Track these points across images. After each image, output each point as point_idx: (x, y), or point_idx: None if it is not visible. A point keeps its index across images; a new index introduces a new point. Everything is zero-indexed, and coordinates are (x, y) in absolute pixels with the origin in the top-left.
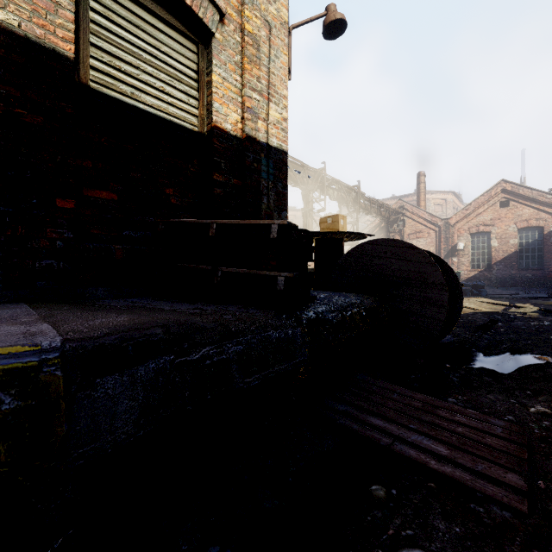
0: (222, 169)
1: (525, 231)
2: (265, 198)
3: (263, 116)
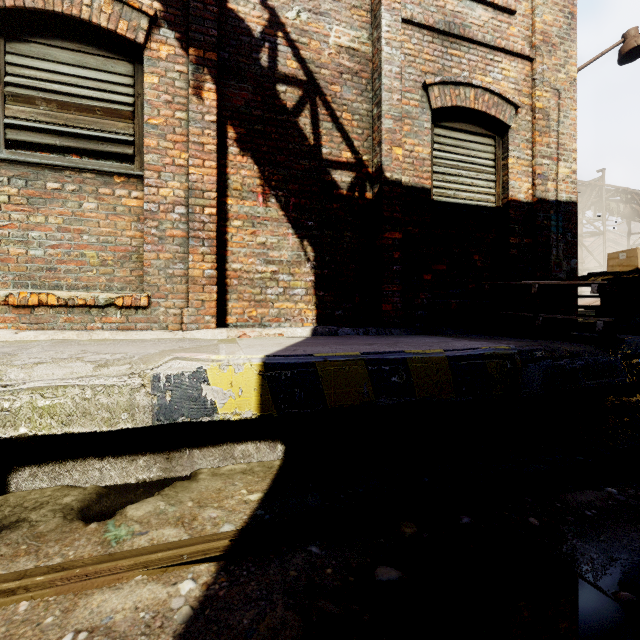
0: (516, 233)
1: None
2: (554, 250)
3: (552, 177)
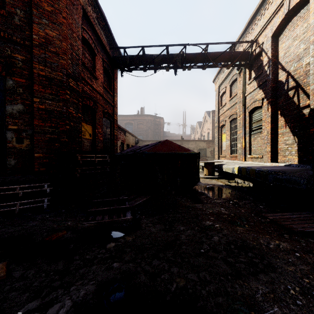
0: None
1: None
2: None
3: None
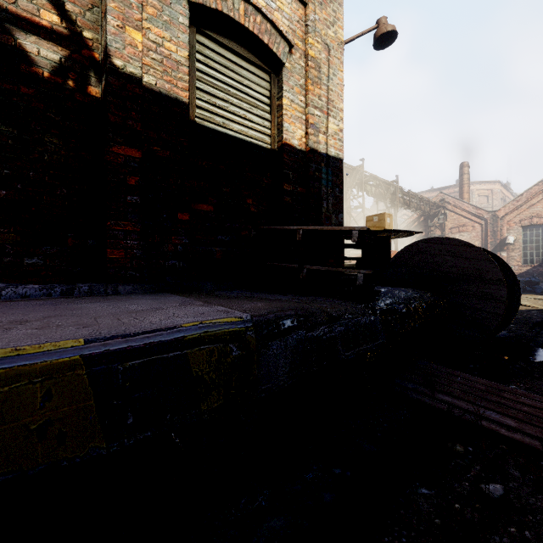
0: (291, 180)
1: None
2: (324, 203)
3: (323, 130)
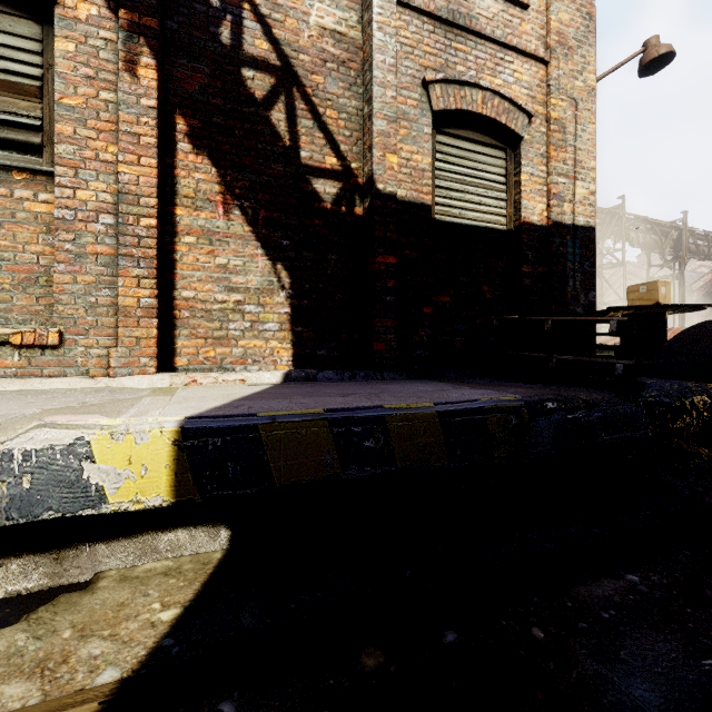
0: (530, 260)
1: None
2: (570, 281)
3: (569, 198)
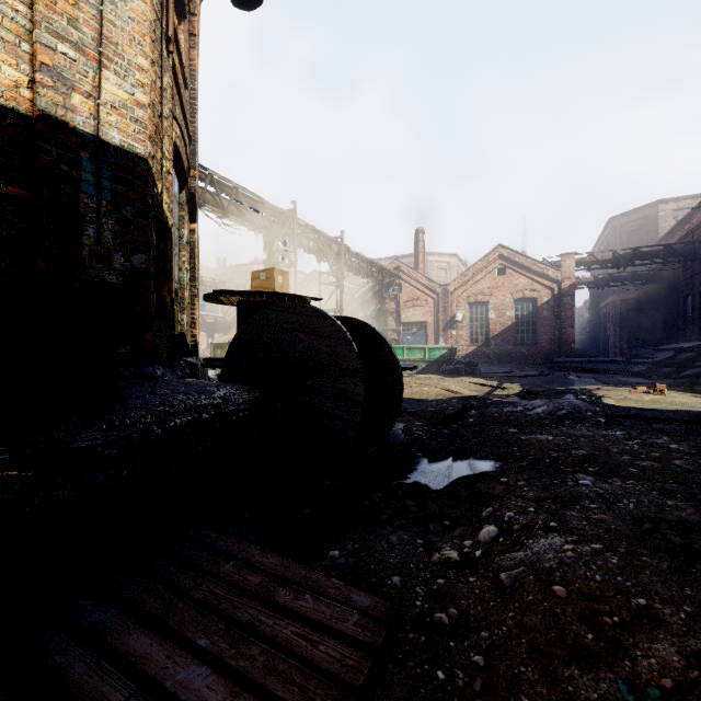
0: None
1: (521, 302)
2: (91, 228)
3: (86, 89)
